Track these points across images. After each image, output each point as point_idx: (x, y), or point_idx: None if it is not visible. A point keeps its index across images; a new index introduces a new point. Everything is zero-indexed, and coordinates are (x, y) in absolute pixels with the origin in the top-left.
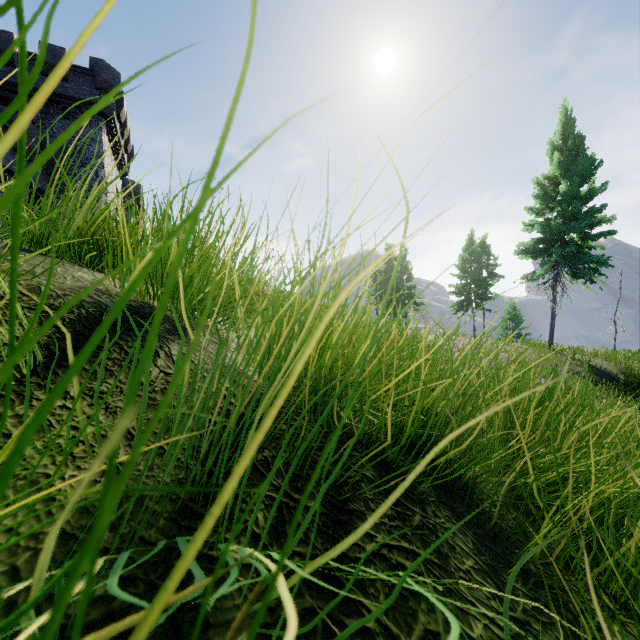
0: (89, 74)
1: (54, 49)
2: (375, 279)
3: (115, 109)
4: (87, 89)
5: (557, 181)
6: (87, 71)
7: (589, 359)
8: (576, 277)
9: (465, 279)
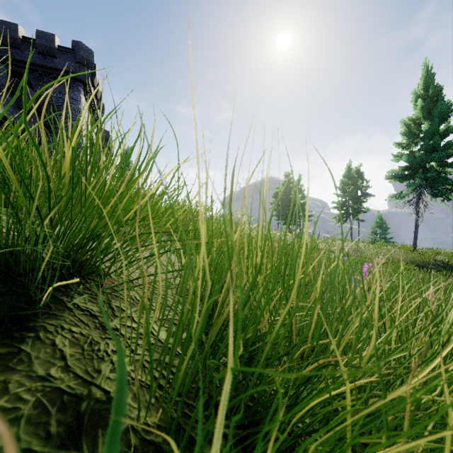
0: (71, 52)
1: (46, 35)
2: (277, 197)
3: (90, 77)
4: (70, 63)
5: (419, 122)
6: (70, 50)
7: (447, 260)
8: (435, 196)
9: (344, 197)
